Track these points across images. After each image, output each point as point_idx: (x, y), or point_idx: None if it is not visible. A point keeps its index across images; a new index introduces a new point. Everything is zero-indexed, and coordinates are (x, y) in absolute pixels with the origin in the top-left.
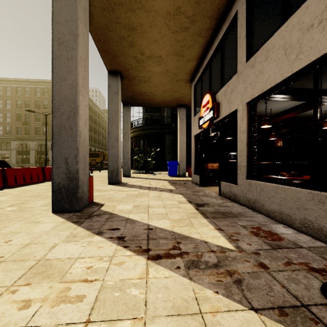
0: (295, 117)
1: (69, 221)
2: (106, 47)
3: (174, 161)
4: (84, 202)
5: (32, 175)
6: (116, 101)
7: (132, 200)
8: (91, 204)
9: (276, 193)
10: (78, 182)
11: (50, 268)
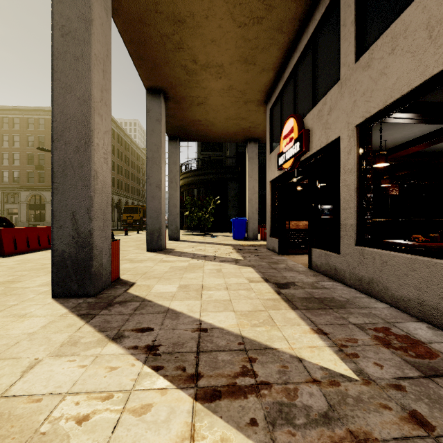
0: (422, 152)
1: (74, 313)
2: (142, 52)
3: (241, 218)
4: (102, 281)
5: (41, 238)
6: (157, 132)
7: (178, 276)
8: (116, 283)
9: (412, 270)
10: (92, 249)
11: (9, 420)
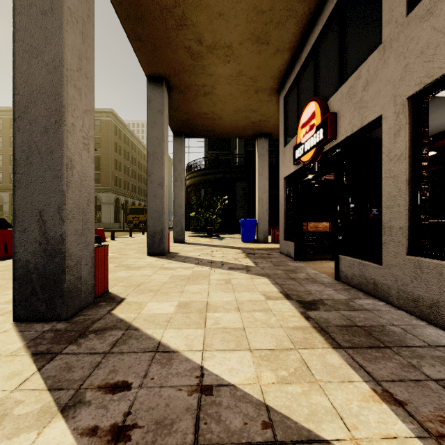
0: None
1: (29, 351)
2: (140, 31)
3: (251, 219)
4: (81, 298)
5: None
6: (159, 124)
7: (178, 290)
8: (101, 299)
9: None
10: (64, 259)
11: None
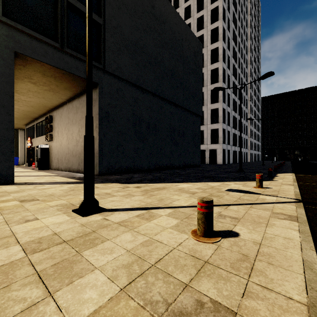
0: None
1: None
2: None
3: (16, 157)
4: None
5: None
6: None
7: None
8: None
9: None
10: None
11: None
